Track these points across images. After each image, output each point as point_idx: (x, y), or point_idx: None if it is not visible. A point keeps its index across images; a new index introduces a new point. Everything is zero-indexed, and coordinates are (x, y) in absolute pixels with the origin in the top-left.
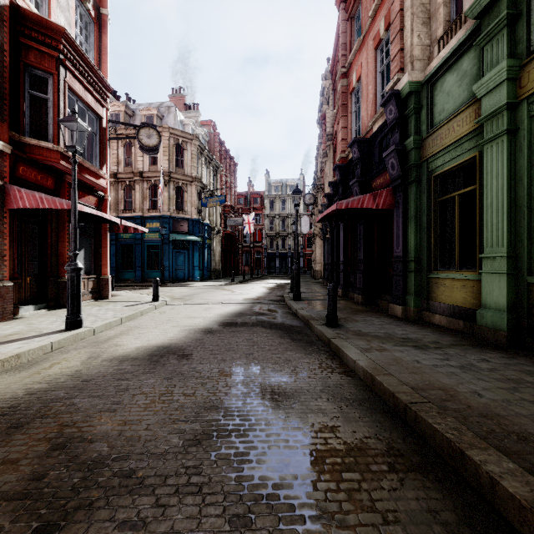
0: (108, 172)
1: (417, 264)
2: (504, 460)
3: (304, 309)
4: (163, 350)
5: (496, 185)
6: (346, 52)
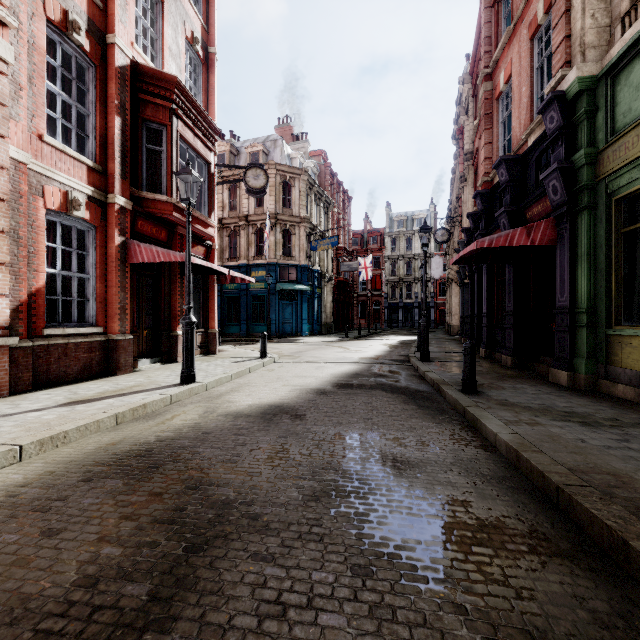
0: (215, 219)
1: (591, 317)
2: None
3: (433, 372)
4: (275, 408)
5: None
6: (491, 47)
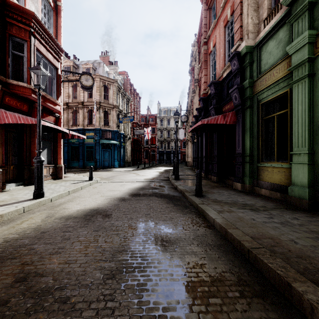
0: (61, 101)
1: (251, 158)
2: (318, 291)
3: (181, 185)
4: (93, 211)
5: (301, 109)
6: (207, 29)
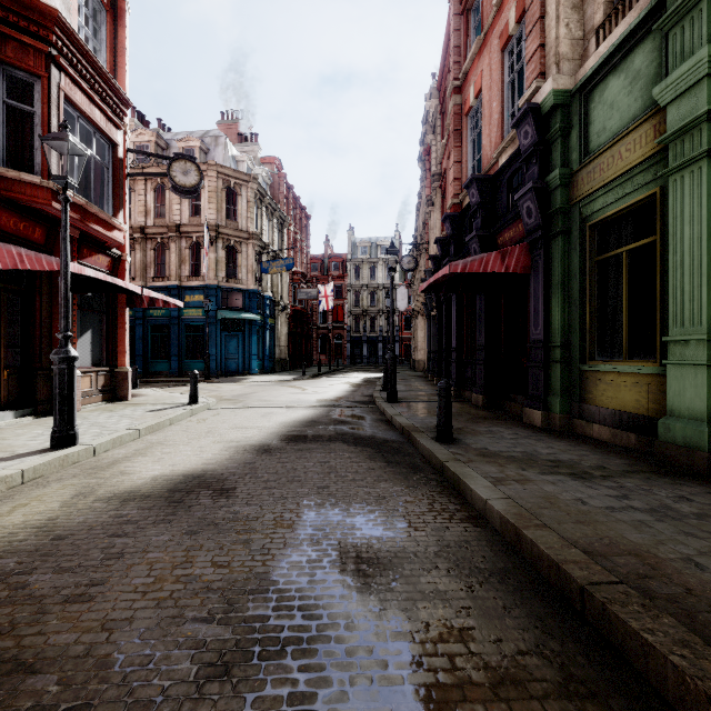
0: (126, 222)
1: (565, 352)
2: None
3: (402, 416)
4: (192, 481)
5: (690, 234)
6: (460, 57)
